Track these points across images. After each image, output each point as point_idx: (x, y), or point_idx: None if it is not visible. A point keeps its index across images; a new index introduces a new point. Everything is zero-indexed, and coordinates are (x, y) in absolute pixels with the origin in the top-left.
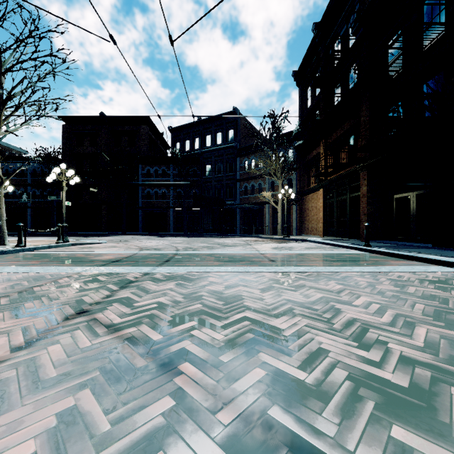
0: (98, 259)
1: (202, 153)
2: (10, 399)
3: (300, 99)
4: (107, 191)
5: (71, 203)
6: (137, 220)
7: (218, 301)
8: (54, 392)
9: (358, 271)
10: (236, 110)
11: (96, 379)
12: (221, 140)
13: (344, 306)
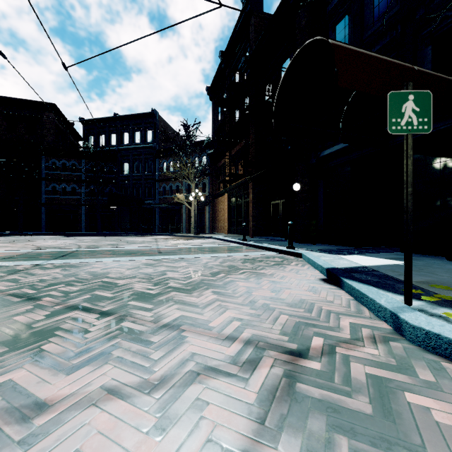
0: None
1: (119, 150)
2: None
3: (213, 112)
4: None
5: None
6: (39, 219)
7: (89, 276)
8: None
9: (213, 256)
10: (155, 112)
11: None
12: (140, 140)
13: (172, 273)
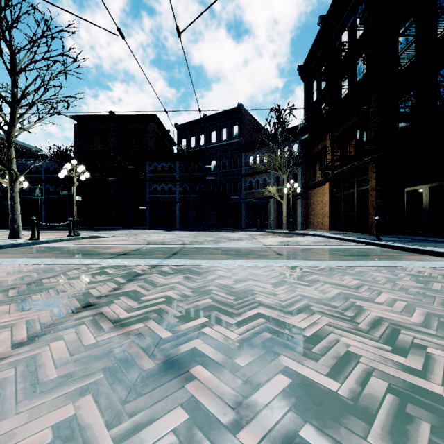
0: (107, 252)
1: (207, 149)
2: (4, 405)
3: (305, 93)
4: (116, 187)
5: (82, 199)
6: (144, 215)
7: (228, 295)
8: (53, 398)
9: (373, 266)
10: (241, 106)
11: (99, 382)
12: (226, 136)
13: (366, 304)
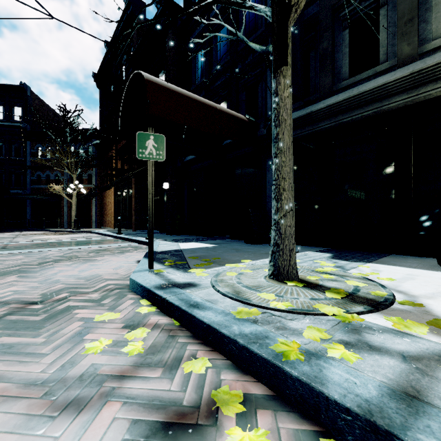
0: None
1: None
2: None
3: (100, 101)
4: None
5: None
6: None
7: None
8: None
9: (65, 249)
10: (26, 86)
11: None
12: (3, 116)
13: None
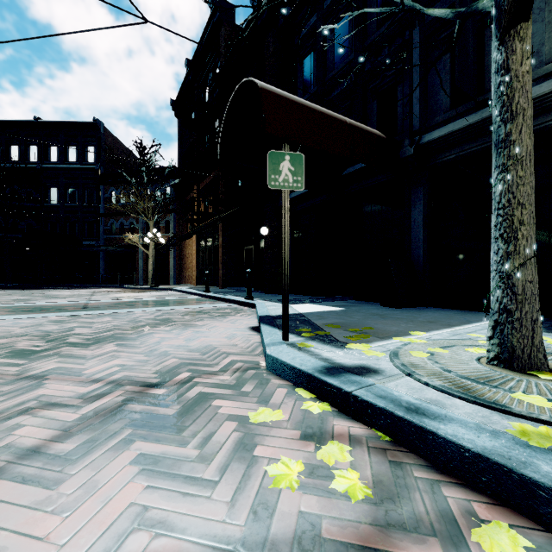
0: None
1: (43, 169)
2: None
3: (179, 133)
4: None
5: None
6: None
7: None
8: None
9: (153, 310)
10: (99, 122)
11: None
12: (76, 158)
13: (82, 329)
